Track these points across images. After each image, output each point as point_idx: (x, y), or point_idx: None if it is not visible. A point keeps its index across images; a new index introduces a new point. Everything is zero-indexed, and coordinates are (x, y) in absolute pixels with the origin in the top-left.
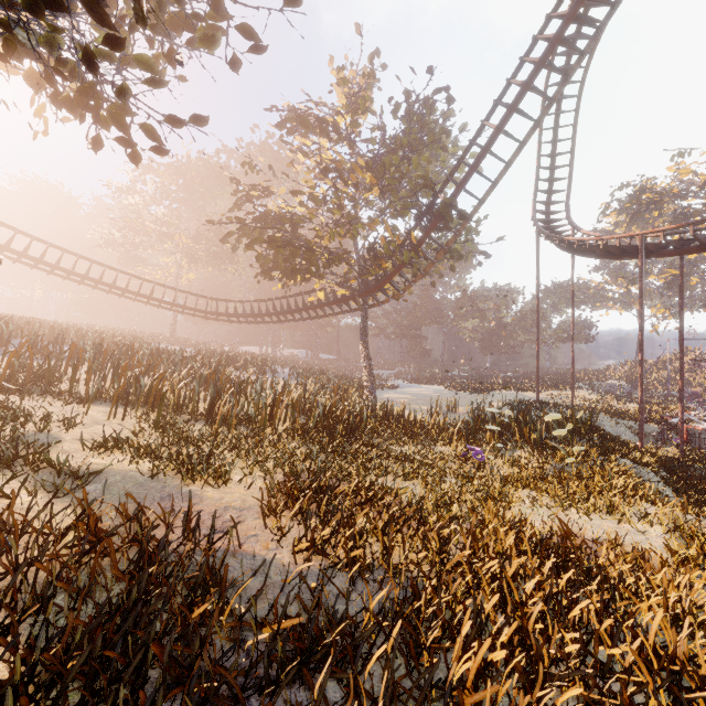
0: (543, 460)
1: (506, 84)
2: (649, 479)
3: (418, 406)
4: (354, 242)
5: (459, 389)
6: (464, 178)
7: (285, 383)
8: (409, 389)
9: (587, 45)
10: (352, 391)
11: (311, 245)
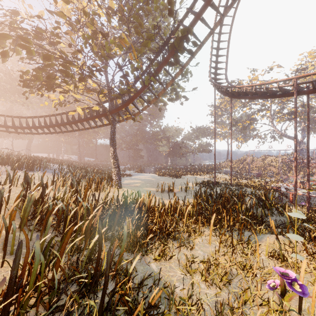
0: None
1: None
2: None
3: (148, 188)
4: (105, 75)
5: (165, 175)
6: (193, 20)
7: (28, 181)
8: (138, 176)
9: None
10: (104, 182)
11: (65, 52)
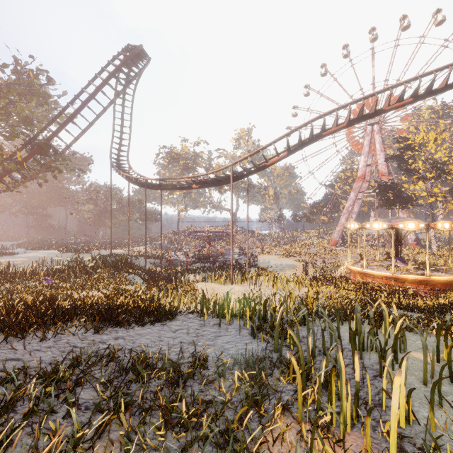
0: (87, 279)
1: (82, 89)
2: (133, 279)
3: (30, 264)
4: None
5: (69, 251)
6: (57, 130)
7: None
8: (27, 254)
9: (121, 91)
10: None
11: None
